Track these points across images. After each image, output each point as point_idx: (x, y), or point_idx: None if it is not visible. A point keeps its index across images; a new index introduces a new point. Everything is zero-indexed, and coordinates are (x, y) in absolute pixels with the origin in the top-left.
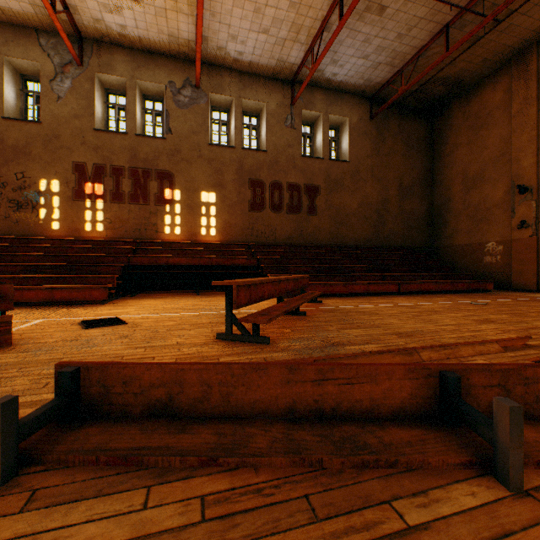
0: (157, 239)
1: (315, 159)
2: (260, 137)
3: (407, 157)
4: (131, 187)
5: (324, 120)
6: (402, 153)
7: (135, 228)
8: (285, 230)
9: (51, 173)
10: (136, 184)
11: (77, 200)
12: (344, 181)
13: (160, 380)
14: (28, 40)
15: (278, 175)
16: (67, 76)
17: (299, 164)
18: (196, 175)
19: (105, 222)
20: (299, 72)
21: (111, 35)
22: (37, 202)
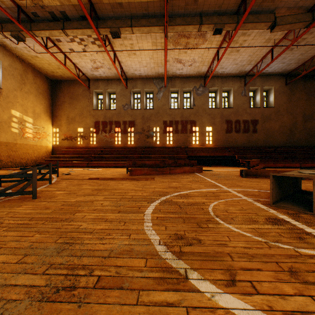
0: (190, 146)
1: (256, 108)
2: (229, 101)
3: (308, 100)
4: (181, 127)
5: (260, 90)
6: (305, 98)
7: (182, 142)
8: (241, 140)
9: (156, 125)
10: (182, 126)
11: (164, 133)
12: (271, 116)
13: (254, 171)
14: (150, 82)
15: (238, 117)
16: (161, 91)
17: (248, 111)
18: (204, 121)
19: (173, 140)
20: (249, 73)
21: (176, 75)
22: (153, 135)
